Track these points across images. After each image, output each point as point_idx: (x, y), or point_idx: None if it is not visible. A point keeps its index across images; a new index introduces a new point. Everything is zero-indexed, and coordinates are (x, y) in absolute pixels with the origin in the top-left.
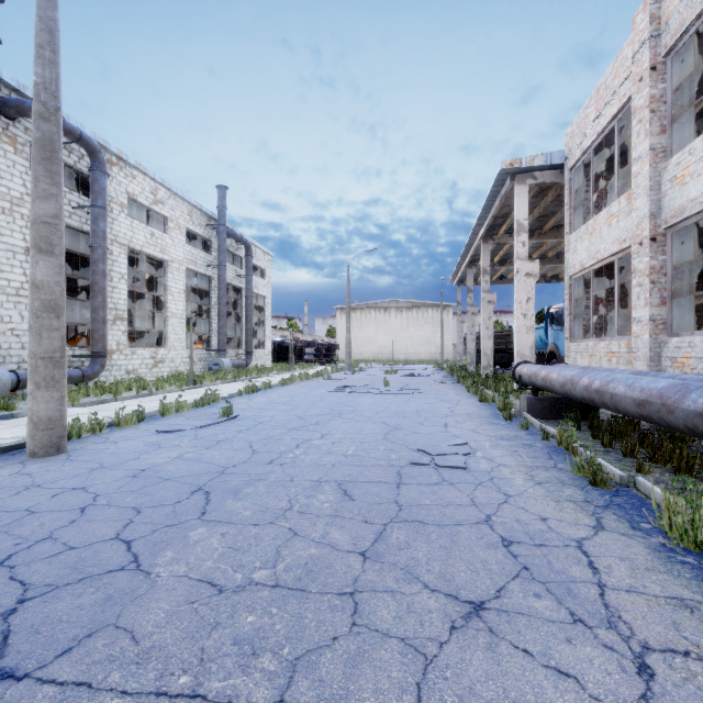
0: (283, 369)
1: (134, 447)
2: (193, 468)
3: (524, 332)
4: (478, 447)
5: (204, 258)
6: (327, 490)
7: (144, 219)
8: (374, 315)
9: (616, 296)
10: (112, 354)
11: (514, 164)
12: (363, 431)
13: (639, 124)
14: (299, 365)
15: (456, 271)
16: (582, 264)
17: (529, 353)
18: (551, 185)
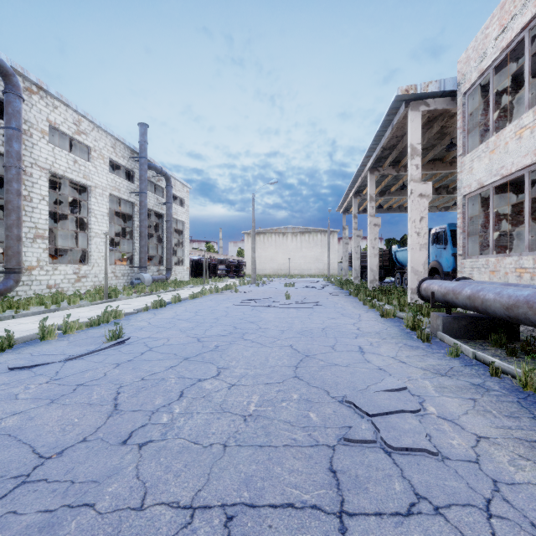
0: (198, 283)
1: None
2: None
3: (417, 249)
4: (421, 393)
5: (127, 186)
6: None
7: (74, 151)
8: (274, 239)
9: (527, 210)
10: (32, 270)
11: (410, 90)
12: (268, 361)
13: None
14: (212, 279)
15: (343, 201)
16: (481, 182)
17: (423, 268)
18: (442, 112)
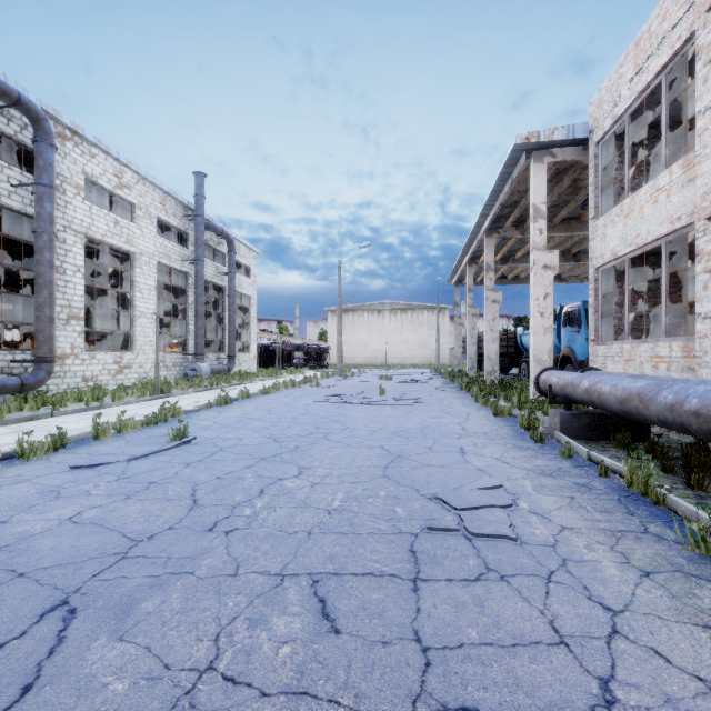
0: (269, 375)
1: (17, 497)
2: (81, 544)
3: (541, 333)
4: (517, 491)
5: (180, 252)
6: (292, 602)
7: (112, 208)
8: (367, 318)
9: (664, 287)
10: (65, 358)
11: (531, 138)
12: (355, 462)
13: (707, 66)
14: (287, 370)
15: (455, 270)
16: (614, 252)
17: (548, 357)
18: (572, 164)
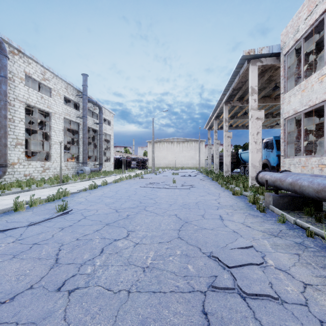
0: (119, 172)
1: None
2: None
3: (255, 152)
4: (262, 249)
5: (75, 113)
6: None
7: (42, 91)
8: (166, 145)
9: None
10: (14, 165)
11: (250, 52)
12: (161, 226)
13: None
14: (128, 170)
15: (208, 122)
16: (295, 110)
17: (258, 164)
18: (270, 66)
